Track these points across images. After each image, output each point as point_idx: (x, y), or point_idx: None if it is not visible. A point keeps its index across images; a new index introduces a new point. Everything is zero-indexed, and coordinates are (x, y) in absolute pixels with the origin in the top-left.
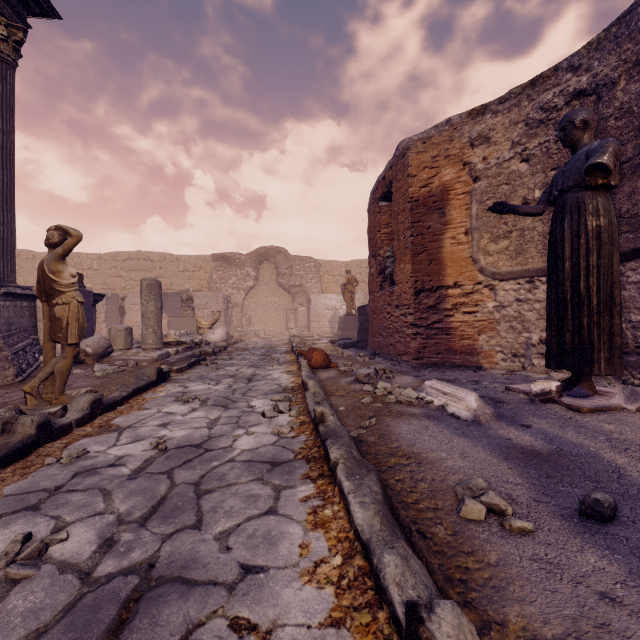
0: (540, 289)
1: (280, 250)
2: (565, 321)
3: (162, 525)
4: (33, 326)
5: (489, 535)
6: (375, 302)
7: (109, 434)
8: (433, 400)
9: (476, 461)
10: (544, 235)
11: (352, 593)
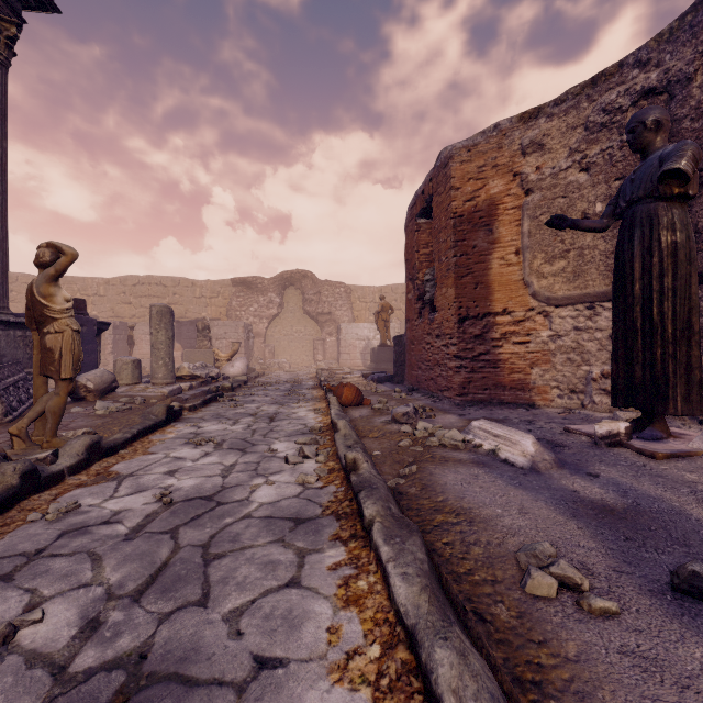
0: (602, 316)
1: (307, 274)
2: (635, 352)
3: (160, 601)
4: (28, 358)
5: (563, 618)
6: (413, 331)
7: (107, 483)
8: (482, 443)
9: (538, 519)
10: (607, 254)
11: (394, 698)
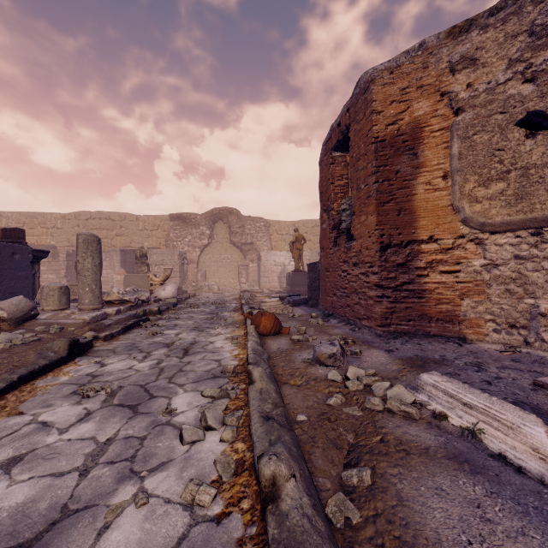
0: None
1: (233, 211)
2: None
3: None
4: None
5: None
6: (328, 259)
7: None
8: (446, 413)
9: None
10: None
11: None
